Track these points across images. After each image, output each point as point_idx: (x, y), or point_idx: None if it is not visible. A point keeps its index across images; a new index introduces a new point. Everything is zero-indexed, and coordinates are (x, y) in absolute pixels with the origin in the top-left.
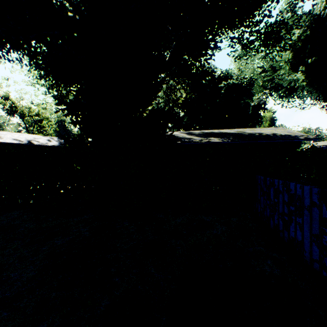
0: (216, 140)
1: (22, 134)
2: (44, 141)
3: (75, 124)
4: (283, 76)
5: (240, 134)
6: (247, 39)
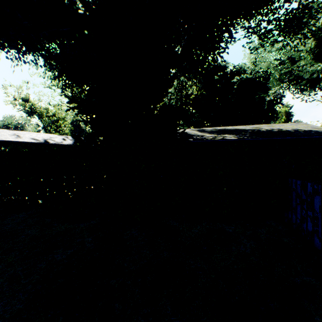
0: (231, 137)
1: (39, 134)
2: (59, 140)
3: (85, 123)
4: (304, 67)
5: (257, 131)
6: (264, 28)
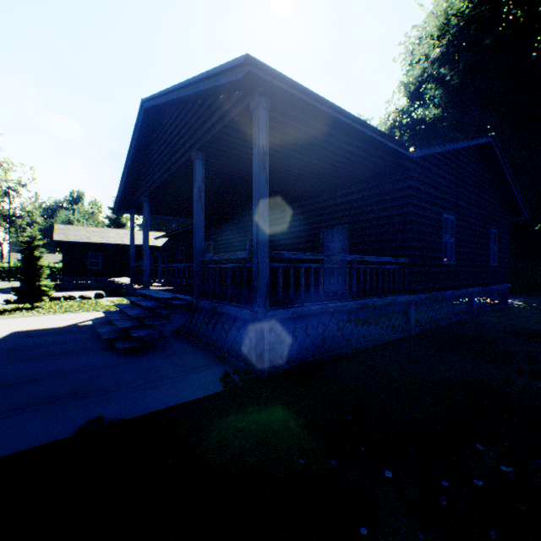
0: None
1: None
2: None
3: None
4: None
5: None
6: None
